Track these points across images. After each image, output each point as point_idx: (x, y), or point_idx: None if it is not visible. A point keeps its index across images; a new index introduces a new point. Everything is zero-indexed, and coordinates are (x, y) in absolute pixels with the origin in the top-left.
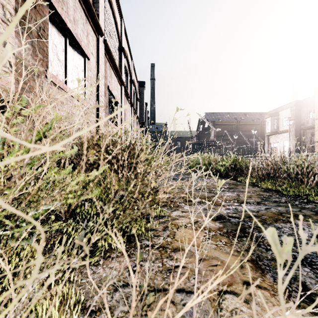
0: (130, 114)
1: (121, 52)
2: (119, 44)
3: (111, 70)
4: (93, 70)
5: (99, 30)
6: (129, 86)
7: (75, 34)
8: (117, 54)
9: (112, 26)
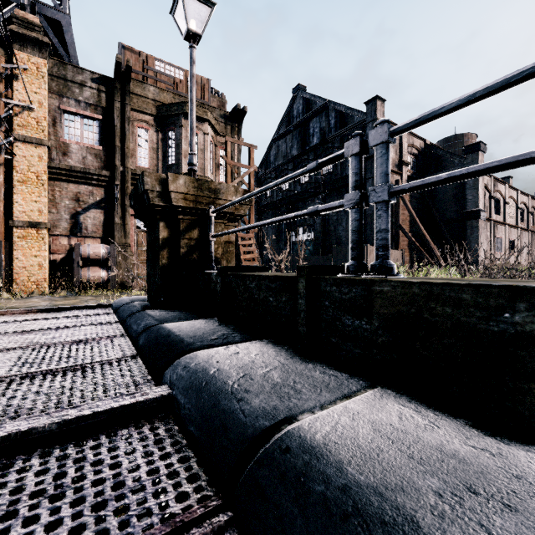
0: (526, 237)
1: (517, 209)
2: (515, 205)
3: (510, 229)
4: (503, 239)
5: (506, 224)
6: (525, 217)
7: (499, 237)
8: (514, 213)
9: (511, 206)
